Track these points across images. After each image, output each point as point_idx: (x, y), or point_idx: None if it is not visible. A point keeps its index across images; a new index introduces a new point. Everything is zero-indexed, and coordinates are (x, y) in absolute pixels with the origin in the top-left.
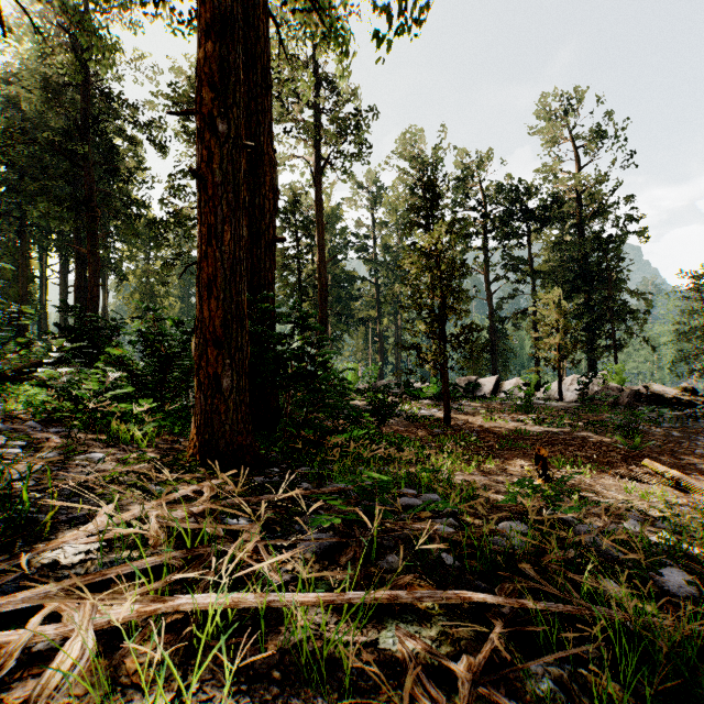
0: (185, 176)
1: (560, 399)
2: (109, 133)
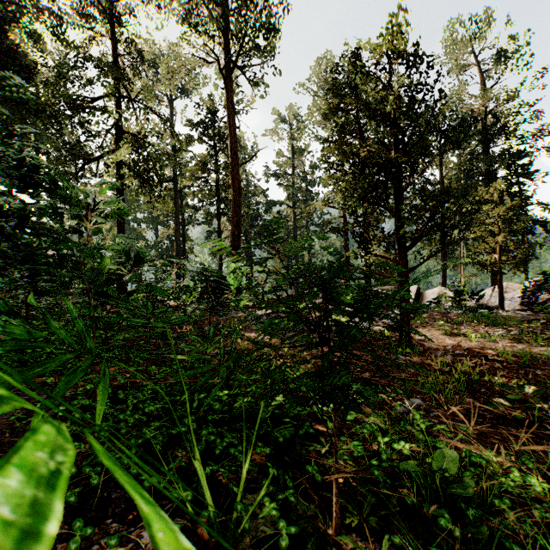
0: (68, 46)
1: (501, 308)
2: (11, 29)
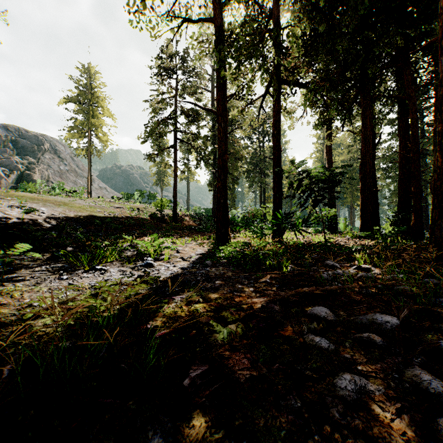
0: None
1: None
2: None
